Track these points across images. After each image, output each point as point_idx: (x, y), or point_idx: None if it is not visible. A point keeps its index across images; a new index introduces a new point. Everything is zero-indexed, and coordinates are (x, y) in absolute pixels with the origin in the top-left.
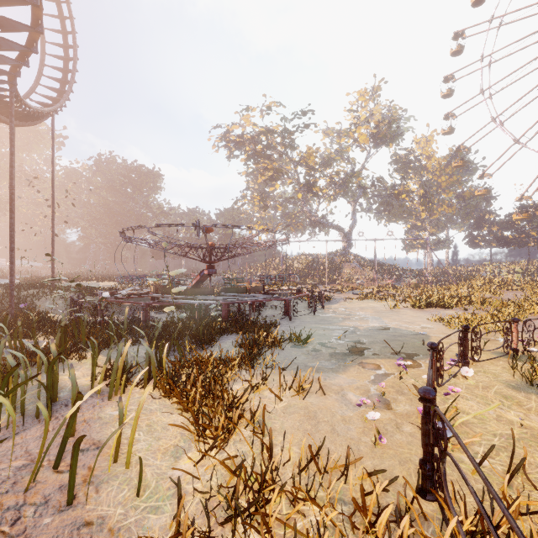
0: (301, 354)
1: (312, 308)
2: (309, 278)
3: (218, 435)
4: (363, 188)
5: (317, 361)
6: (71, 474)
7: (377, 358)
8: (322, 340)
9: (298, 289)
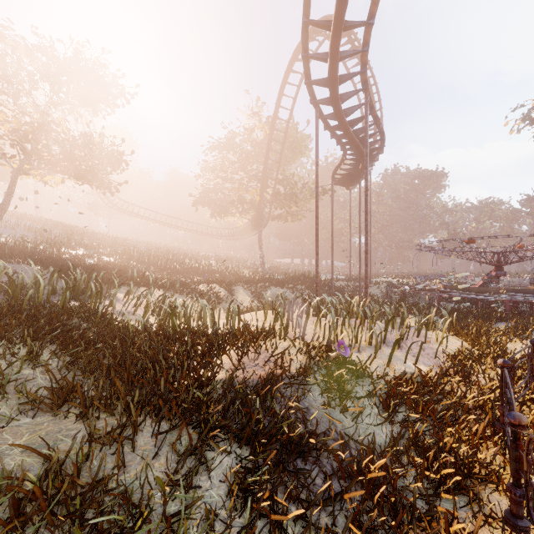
0: None
1: None
2: None
3: (480, 343)
4: None
5: None
6: (425, 335)
7: None
8: None
9: None
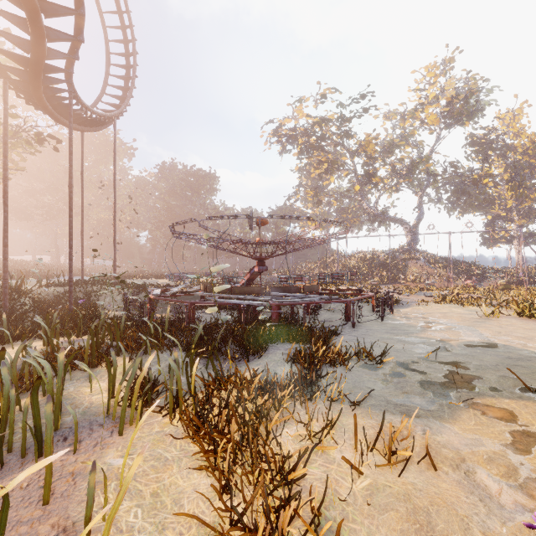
0: (376, 379)
1: (379, 312)
2: (368, 277)
3: None
4: (432, 175)
5: (403, 395)
6: None
7: (501, 397)
8: (401, 357)
9: (359, 289)
